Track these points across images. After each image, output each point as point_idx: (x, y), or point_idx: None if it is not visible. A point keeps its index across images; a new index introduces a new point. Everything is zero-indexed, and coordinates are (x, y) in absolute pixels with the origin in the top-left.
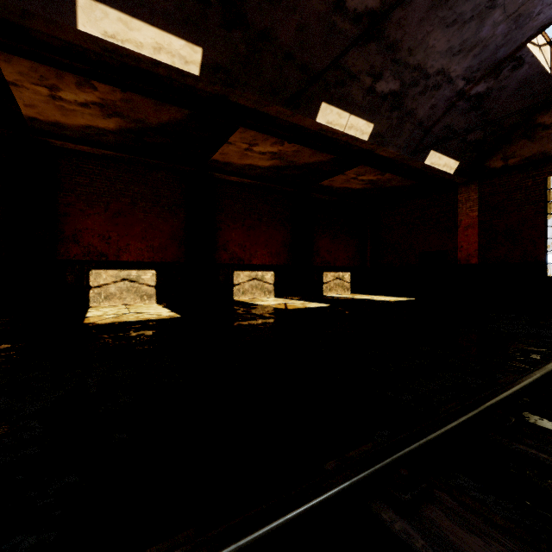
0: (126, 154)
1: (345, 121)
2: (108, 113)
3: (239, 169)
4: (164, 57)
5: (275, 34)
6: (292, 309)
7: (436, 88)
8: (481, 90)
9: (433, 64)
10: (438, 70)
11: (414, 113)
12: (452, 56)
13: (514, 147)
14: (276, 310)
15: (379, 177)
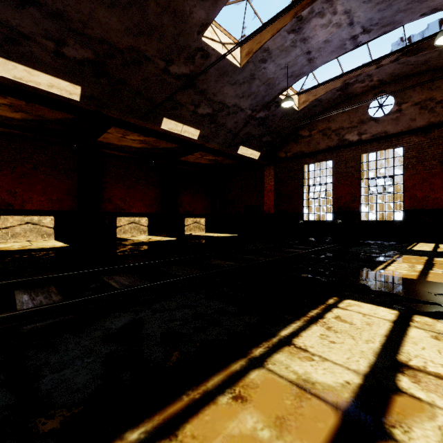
0: (29, 133)
1: (180, 128)
2: (15, 110)
3: (119, 147)
4: (55, 90)
5: (128, 81)
6: (150, 241)
7: (235, 113)
8: (262, 116)
9: (229, 101)
10: (233, 104)
11: (225, 125)
12: (239, 98)
13: (290, 146)
14: (138, 242)
15: (216, 158)
